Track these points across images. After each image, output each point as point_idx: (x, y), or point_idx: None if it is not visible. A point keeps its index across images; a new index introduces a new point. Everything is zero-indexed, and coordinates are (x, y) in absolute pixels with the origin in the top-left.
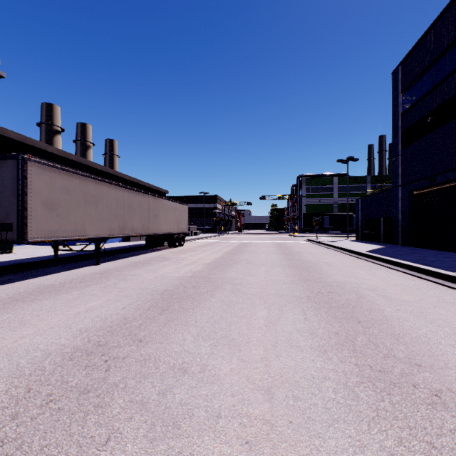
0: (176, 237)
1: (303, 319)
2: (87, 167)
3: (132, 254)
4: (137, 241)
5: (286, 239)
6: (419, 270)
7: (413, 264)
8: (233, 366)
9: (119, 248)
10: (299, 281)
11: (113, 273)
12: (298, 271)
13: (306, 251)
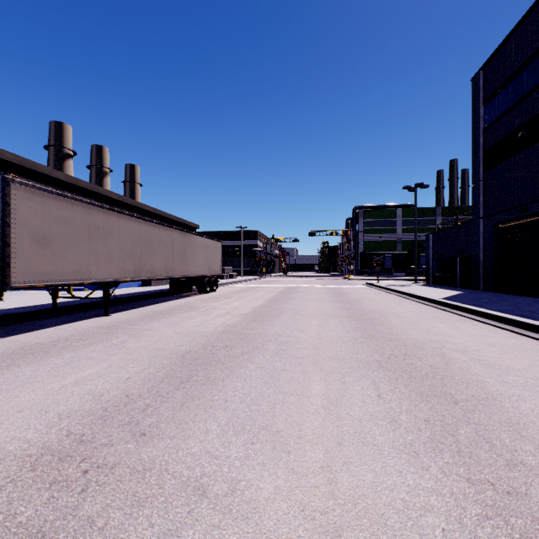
0: (207, 281)
1: (376, 397)
2: (100, 196)
3: (152, 301)
4: (160, 286)
5: (340, 283)
6: (516, 323)
7: (508, 316)
8: (279, 483)
9: (136, 294)
10: (363, 339)
11: (124, 328)
12: (360, 324)
13: (366, 298)
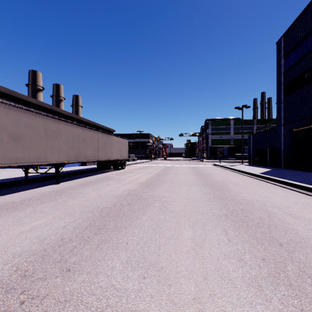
0: (119, 162)
1: (227, 241)
2: (57, 113)
3: (86, 175)
4: (91, 165)
5: (198, 164)
6: (308, 189)
7: (303, 184)
8: None
9: (77, 170)
10: (214, 199)
11: (66, 192)
12: (212, 189)
13: (214, 173)
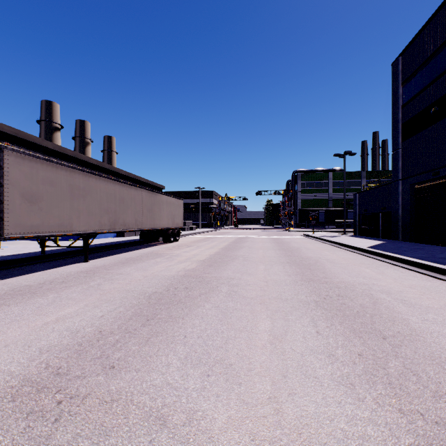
0: (171, 232)
1: (315, 333)
2: (82, 162)
3: (124, 249)
4: (132, 237)
5: (282, 234)
6: (432, 268)
7: (424, 262)
8: (231, 413)
9: (112, 243)
10: (302, 282)
11: (100, 272)
12: (300, 269)
13: (304, 247)
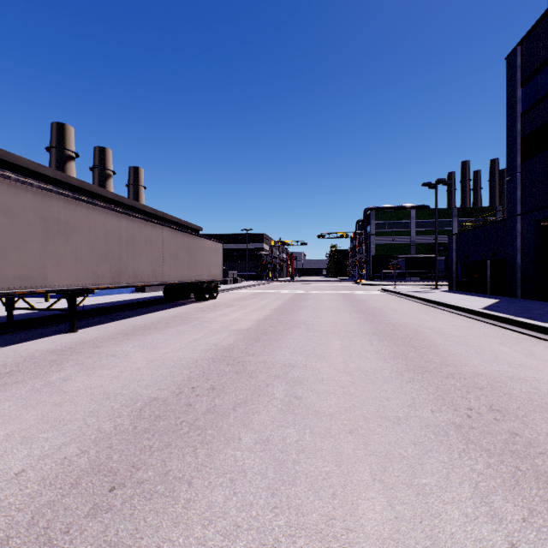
0: (205, 287)
1: None
2: (94, 195)
3: (139, 311)
4: (155, 292)
5: (353, 289)
6: None
7: None
8: None
9: (123, 302)
10: (412, 374)
11: (82, 352)
12: (397, 346)
13: (389, 308)
